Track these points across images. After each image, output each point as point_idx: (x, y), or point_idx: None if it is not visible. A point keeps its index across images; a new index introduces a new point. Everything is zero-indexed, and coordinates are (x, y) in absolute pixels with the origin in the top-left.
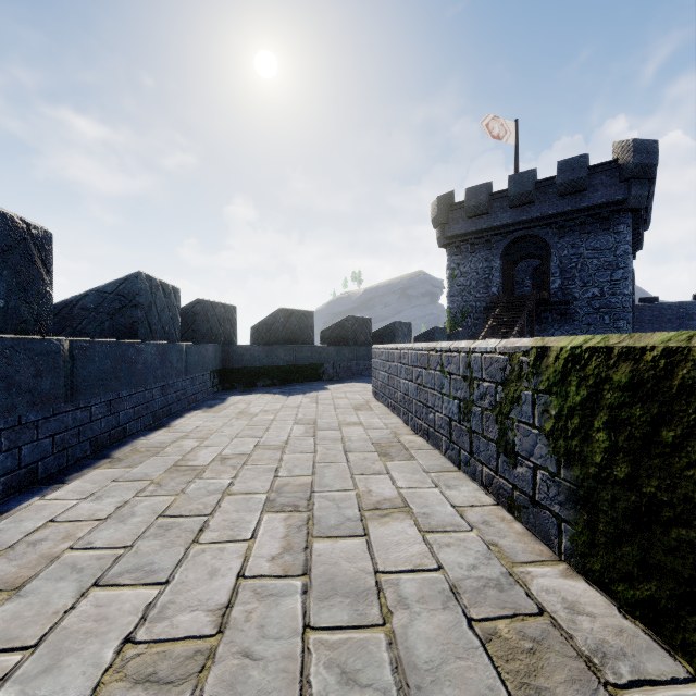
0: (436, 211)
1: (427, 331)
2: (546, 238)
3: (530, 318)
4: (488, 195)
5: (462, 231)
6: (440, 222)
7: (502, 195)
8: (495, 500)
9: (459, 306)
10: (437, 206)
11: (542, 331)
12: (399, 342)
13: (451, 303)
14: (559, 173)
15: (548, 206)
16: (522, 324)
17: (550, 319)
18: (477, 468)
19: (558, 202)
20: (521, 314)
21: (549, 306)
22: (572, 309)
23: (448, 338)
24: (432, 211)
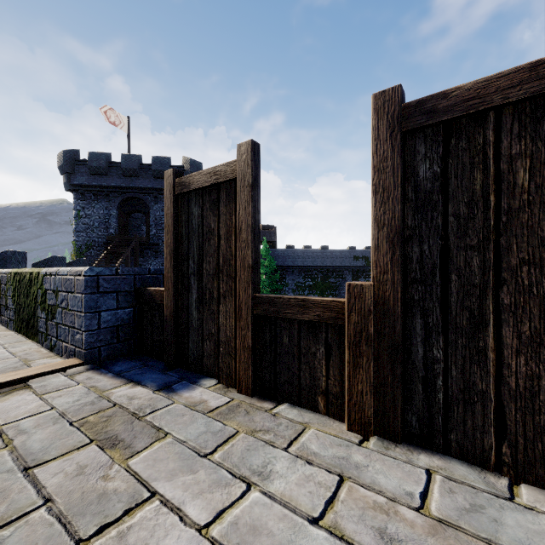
0: (62, 161)
1: (47, 259)
2: (147, 202)
3: (135, 252)
4: (108, 162)
5: (87, 183)
6: (67, 171)
7: (118, 165)
8: (5, 326)
9: (84, 240)
10: (63, 157)
11: (145, 261)
12: (12, 267)
13: (78, 237)
14: (154, 163)
15: (148, 182)
16: (127, 257)
17: (150, 254)
18: (2, 318)
19: (154, 181)
20: (126, 250)
21: (149, 245)
22: (162, 248)
23: (70, 265)
24: (59, 160)
